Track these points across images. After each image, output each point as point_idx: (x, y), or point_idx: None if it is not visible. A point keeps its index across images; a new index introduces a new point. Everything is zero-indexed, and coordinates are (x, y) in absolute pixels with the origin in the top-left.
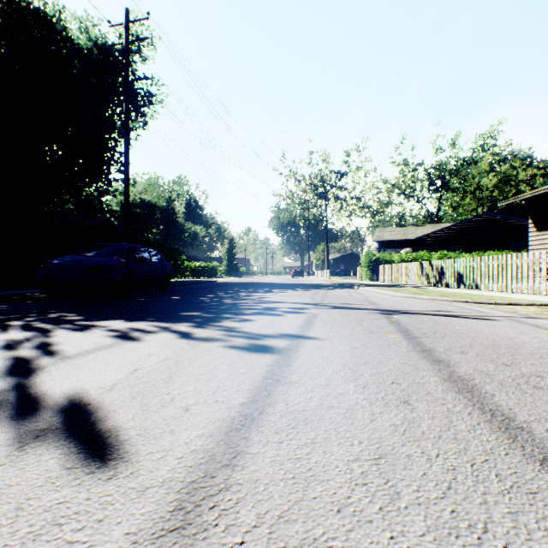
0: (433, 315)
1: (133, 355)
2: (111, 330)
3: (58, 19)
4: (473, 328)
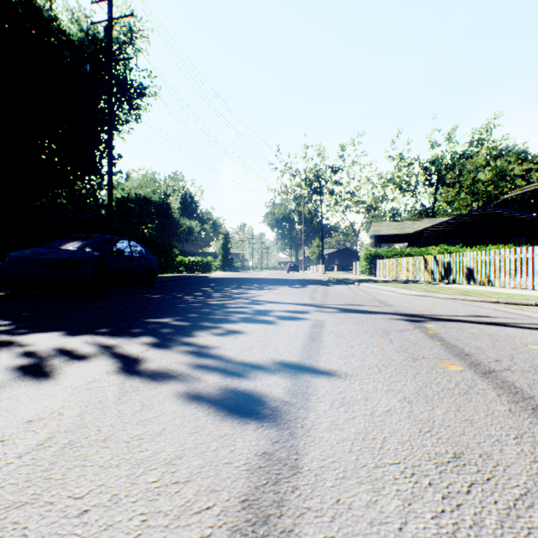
0: (476, 323)
1: None
2: (25, 352)
3: (48, 8)
4: None
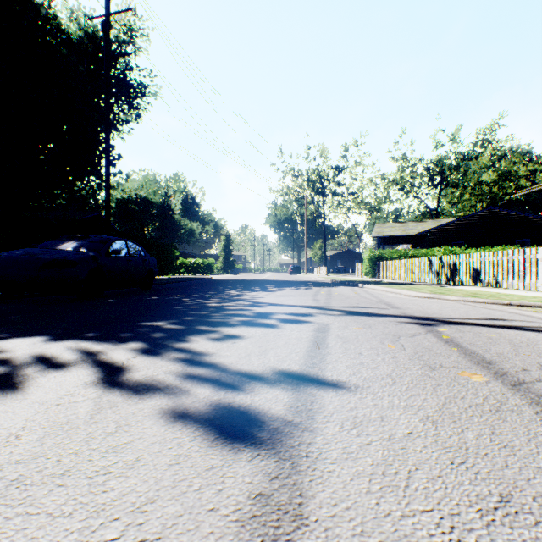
0: (492, 327)
1: None
2: None
3: (47, 6)
4: None
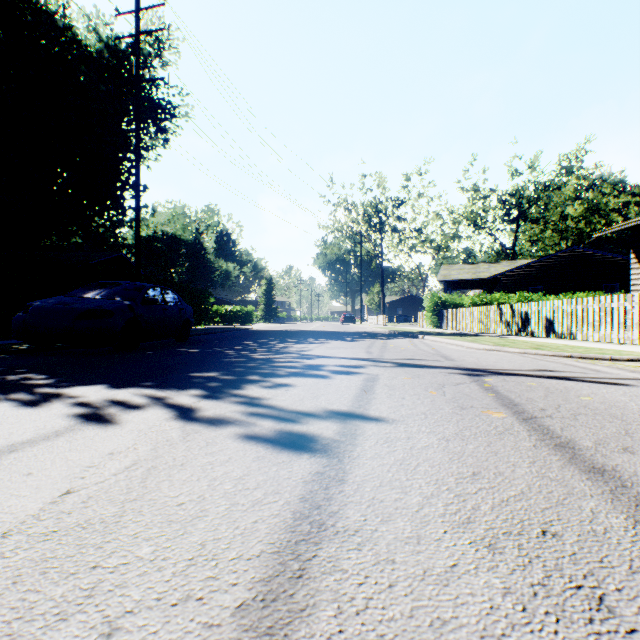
0: (538, 377)
1: (81, 456)
2: (78, 402)
3: (62, 15)
4: (609, 399)
